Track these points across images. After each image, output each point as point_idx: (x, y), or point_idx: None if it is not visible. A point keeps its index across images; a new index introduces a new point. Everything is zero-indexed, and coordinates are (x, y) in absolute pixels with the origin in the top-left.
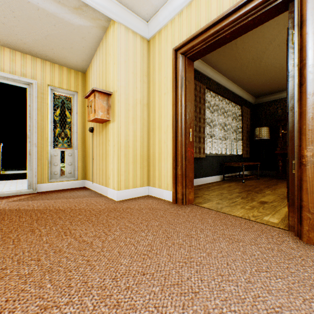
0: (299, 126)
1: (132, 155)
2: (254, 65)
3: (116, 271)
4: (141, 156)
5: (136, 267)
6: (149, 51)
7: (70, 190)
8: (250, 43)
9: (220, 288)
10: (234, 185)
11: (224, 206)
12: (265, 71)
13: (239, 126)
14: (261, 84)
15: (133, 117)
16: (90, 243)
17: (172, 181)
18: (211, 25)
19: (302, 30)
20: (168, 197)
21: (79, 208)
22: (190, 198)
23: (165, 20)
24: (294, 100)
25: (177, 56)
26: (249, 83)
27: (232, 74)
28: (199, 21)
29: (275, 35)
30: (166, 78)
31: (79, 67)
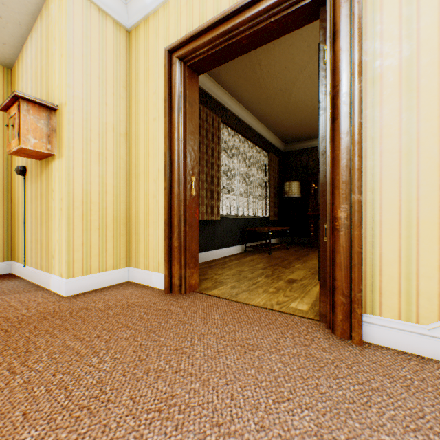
0: (332, 176)
1: (97, 216)
2: (283, 98)
3: None
4: (114, 219)
5: None
6: (131, 49)
7: None
8: (278, 67)
9: None
10: (258, 258)
11: (241, 291)
12: (295, 109)
13: (266, 179)
14: (292, 126)
15: (99, 153)
16: None
17: (165, 258)
18: (220, 20)
19: (336, 45)
20: (159, 284)
21: None
22: (193, 283)
23: (154, 2)
24: (326, 141)
25: (173, 61)
26: (277, 123)
27: (257, 107)
28: (205, 11)
29: (307, 62)
30: (156, 95)
31: None
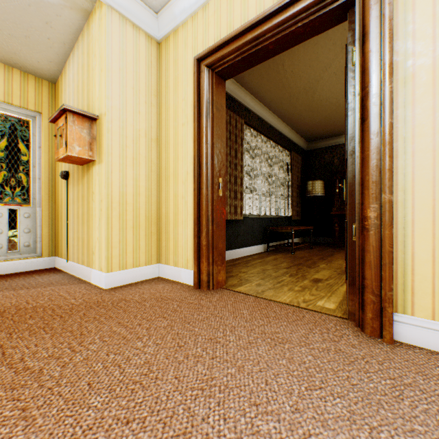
0: (361, 177)
1: (132, 216)
2: (306, 97)
3: (76, 424)
4: (146, 218)
5: (115, 410)
6: (161, 59)
7: (25, 275)
8: (302, 66)
9: (253, 429)
10: (281, 258)
11: (267, 289)
12: (319, 107)
13: (288, 178)
14: (315, 124)
15: (133, 158)
16: (38, 371)
17: (193, 256)
18: (248, 28)
19: (365, 46)
20: (187, 280)
21: (33, 306)
22: (220, 279)
23: (183, 14)
24: (355, 142)
25: (201, 69)
26: (300, 121)
27: (279, 107)
28: (232, 20)
29: (332, 59)
30: (185, 101)
31: (43, 72)
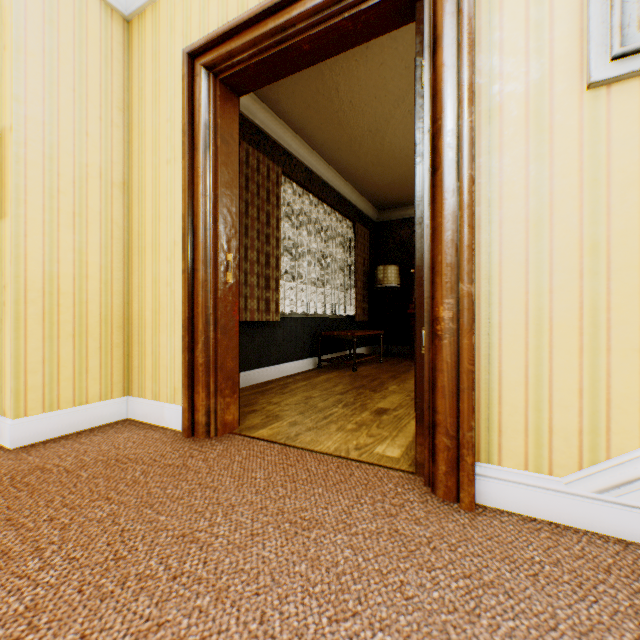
0: (432, 256)
1: (71, 315)
2: (373, 143)
3: None
4: (103, 319)
5: None
6: (131, 49)
7: None
8: (364, 96)
9: None
10: (337, 378)
11: (304, 430)
12: (391, 160)
13: (351, 261)
14: (387, 184)
15: (75, 213)
16: None
17: (183, 382)
18: (268, 9)
19: (437, 57)
20: (175, 423)
21: None
22: (230, 419)
23: None
24: (424, 203)
25: (197, 71)
26: (367, 179)
27: (336, 155)
28: None
29: (405, 91)
30: (171, 123)
31: None
